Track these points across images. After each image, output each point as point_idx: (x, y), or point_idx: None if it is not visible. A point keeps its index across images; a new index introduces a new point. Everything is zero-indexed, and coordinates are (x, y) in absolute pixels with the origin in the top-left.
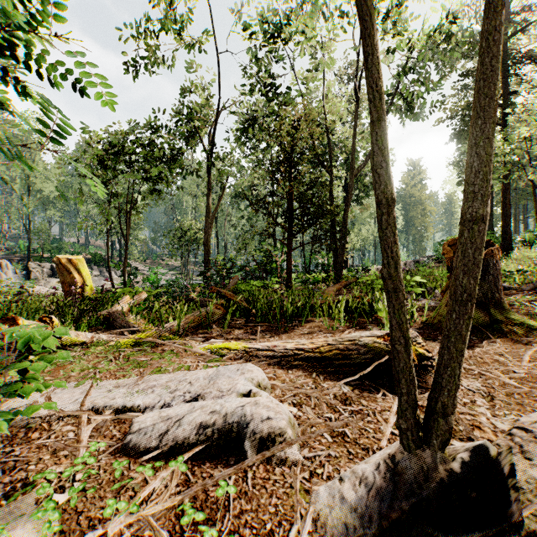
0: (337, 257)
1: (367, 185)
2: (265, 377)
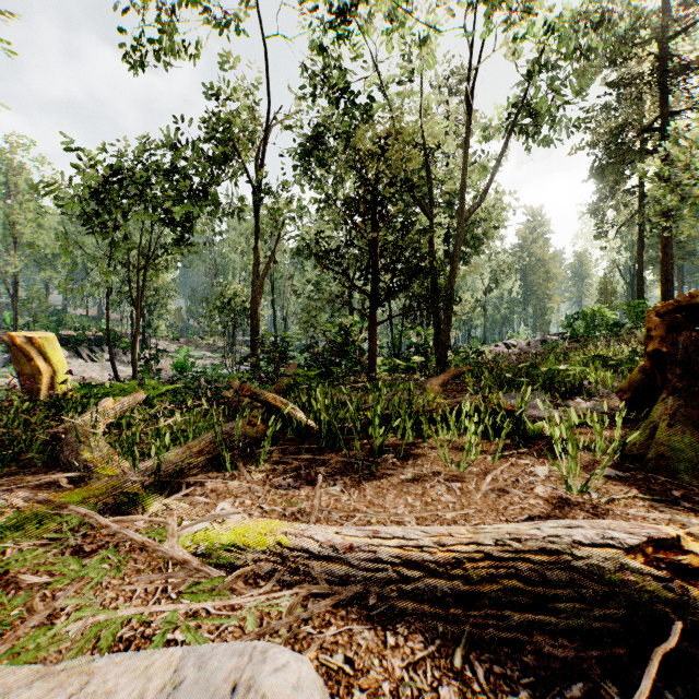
0: (440, 334)
1: (477, 237)
2: None
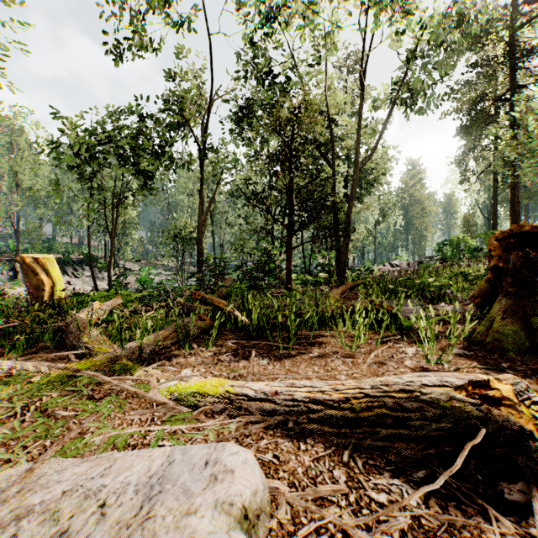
0: (340, 256)
1: (368, 183)
2: (258, 484)
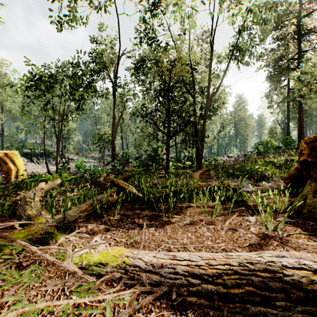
0: (198, 152)
1: (214, 107)
2: None
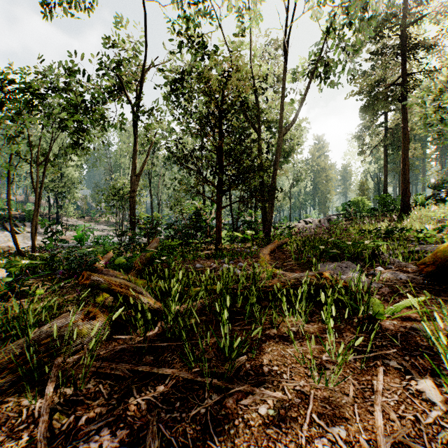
0: (266, 215)
1: (287, 151)
2: None
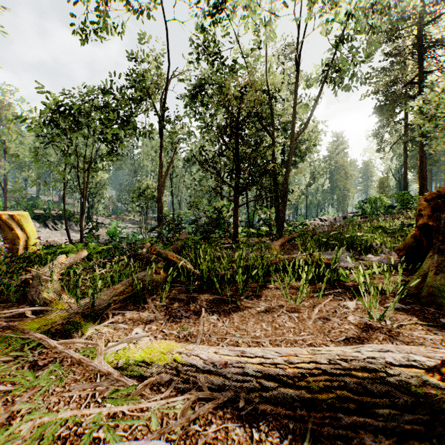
0: (279, 213)
1: (302, 151)
2: None
